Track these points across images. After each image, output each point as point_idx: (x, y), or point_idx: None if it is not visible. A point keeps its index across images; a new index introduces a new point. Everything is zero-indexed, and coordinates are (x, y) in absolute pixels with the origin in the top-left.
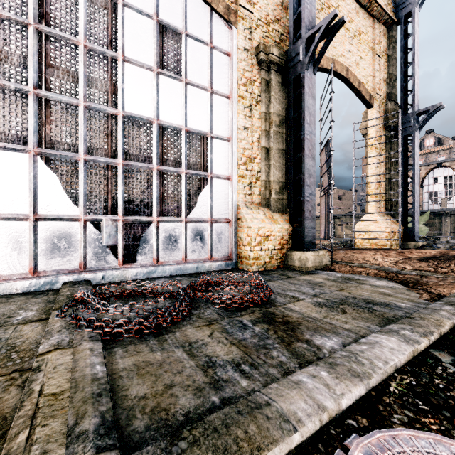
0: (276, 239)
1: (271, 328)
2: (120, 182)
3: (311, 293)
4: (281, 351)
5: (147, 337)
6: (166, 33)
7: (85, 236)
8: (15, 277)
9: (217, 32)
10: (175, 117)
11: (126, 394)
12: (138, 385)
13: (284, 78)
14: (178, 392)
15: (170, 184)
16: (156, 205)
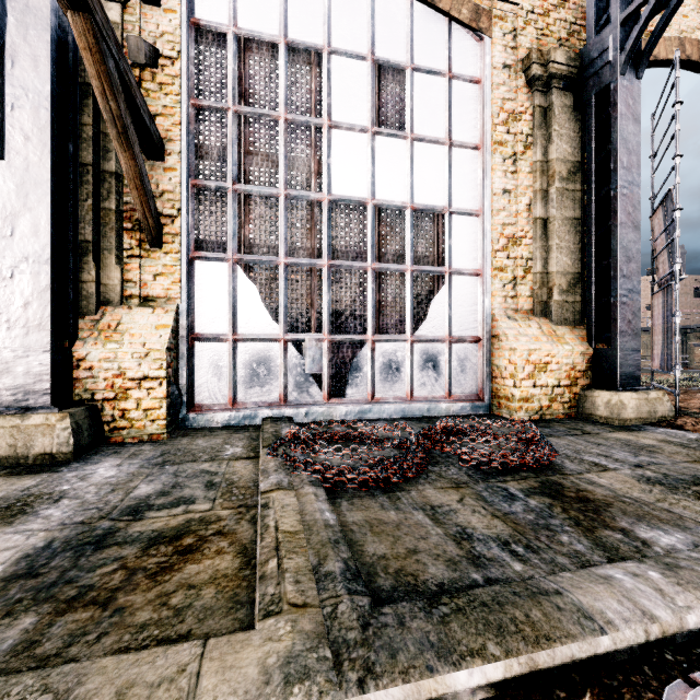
0: (562, 369)
1: (557, 505)
2: (326, 289)
3: (630, 461)
4: (576, 537)
5: (374, 492)
6: (384, 74)
7: (286, 361)
8: (216, 408)
9: (459, 51)
10: (396, 192)
11: (362, 549)
12: (375, 543)
13: (576, 97)
14: (425, 559)
15: (390, 288)
16: (370, 319)
